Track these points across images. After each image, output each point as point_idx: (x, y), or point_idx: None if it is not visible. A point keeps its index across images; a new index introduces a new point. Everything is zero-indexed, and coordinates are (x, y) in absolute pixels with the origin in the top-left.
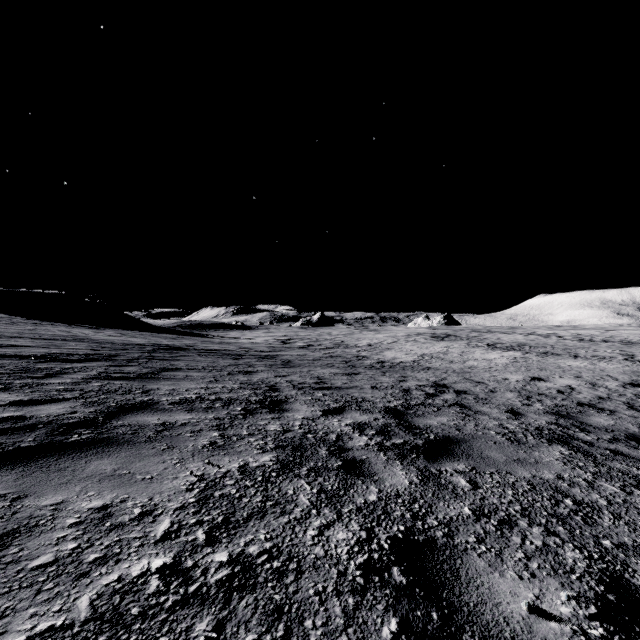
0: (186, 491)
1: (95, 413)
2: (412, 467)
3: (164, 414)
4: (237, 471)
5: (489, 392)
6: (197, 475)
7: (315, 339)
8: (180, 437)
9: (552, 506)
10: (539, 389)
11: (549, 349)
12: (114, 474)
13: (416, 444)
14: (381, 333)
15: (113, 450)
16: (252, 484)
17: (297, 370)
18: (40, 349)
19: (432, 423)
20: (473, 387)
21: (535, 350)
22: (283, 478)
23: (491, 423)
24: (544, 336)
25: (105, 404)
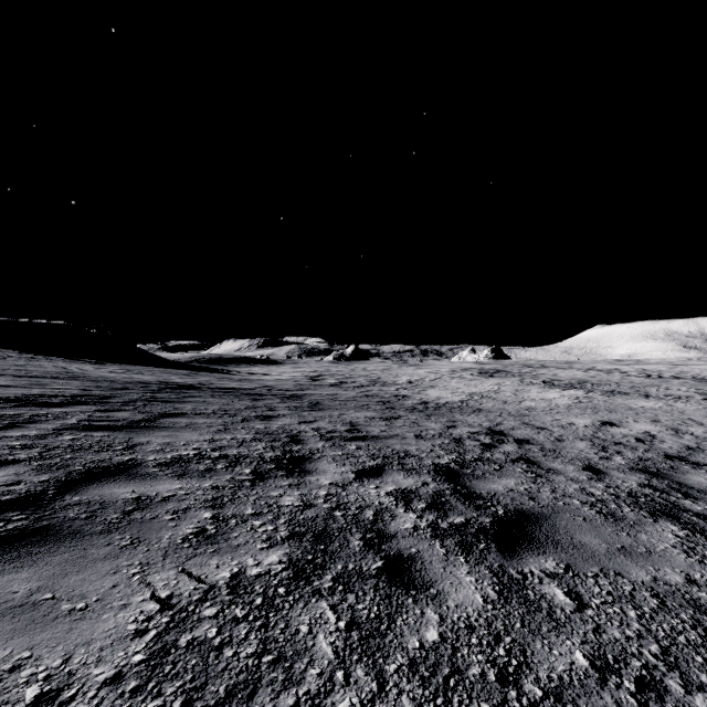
0: (133, 636)
1: (46, 483)
2: (483, 568)
3: (143, 482)
4: (226, 586)
5: (556, 441)
6: (161, 598)
7: (348, 375)
8: (155, 522)
9: (704, 642)
10: (614, 437)
11: (614, 387)
12: (26, 602)
13: (482, 525)
14: (422, 368)
15: (45, 551)
16: (245, 614)
17: (326, 414)
18: (18, 389)
19: (497, 489)
20: (535, 434)
21: (599, 388)
22: (295, 598)
23: (570, 487)
24: (606, 372)
25: (67, 468)
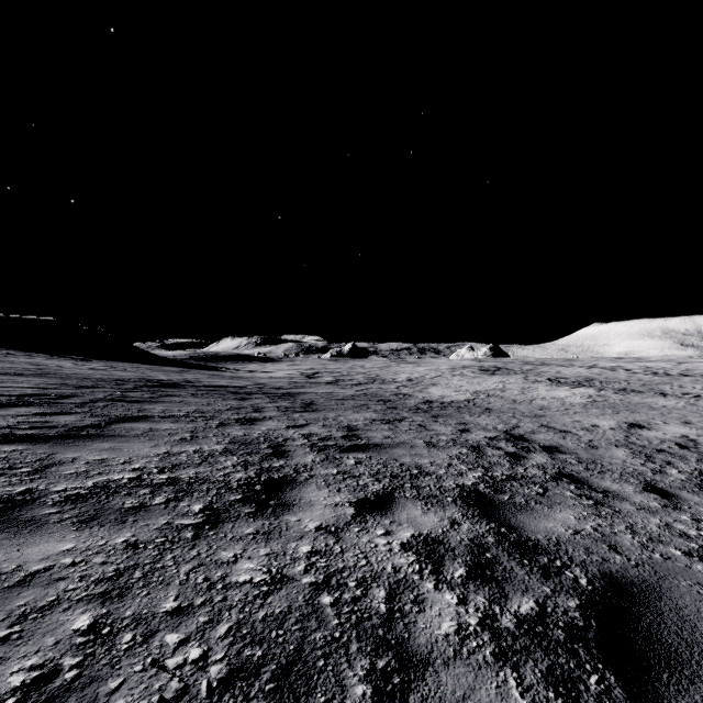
0: None
1: None
2: None
3: (11, 540)
4: None
5: (588, 448)
6: None
7: (346, 373)
8: None
9: None
10: (651, 442)
11: (625, 385)
12: None
13: (568, 616)
14: (421, 366)
15: None
16: None
17: (320, 415)
18: None
19: (556, 530)
20: (562, 440)
21: (609, 386)
22: None
23: (650, 522)
24: (609, 369)
25: None
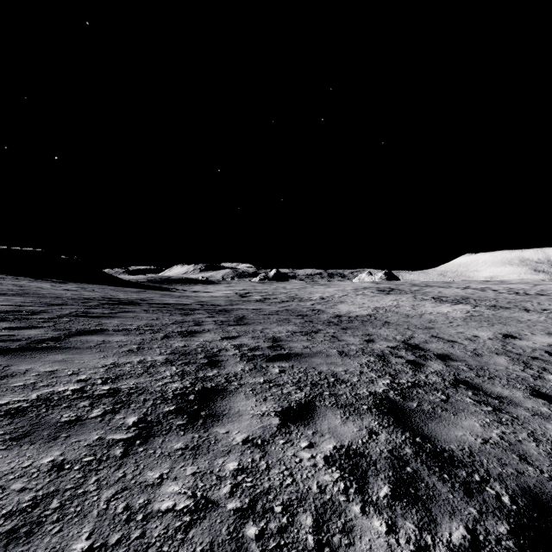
0: None
1: None
2: None
3: None
4: None
5: (474, 356)
6: None
7: (271, 293)
8: None
9: None
10: (525, 350)
11: (494, 302)
12: None
13: (503, 547)
14: (331, 287)
15: None
16: None
17: (250, 328)
18: None
19: (466, 439)
20: (451, 348)
21: (482, 303)
22: None
23: (548, 429)
24: (480, 290)
25: None
